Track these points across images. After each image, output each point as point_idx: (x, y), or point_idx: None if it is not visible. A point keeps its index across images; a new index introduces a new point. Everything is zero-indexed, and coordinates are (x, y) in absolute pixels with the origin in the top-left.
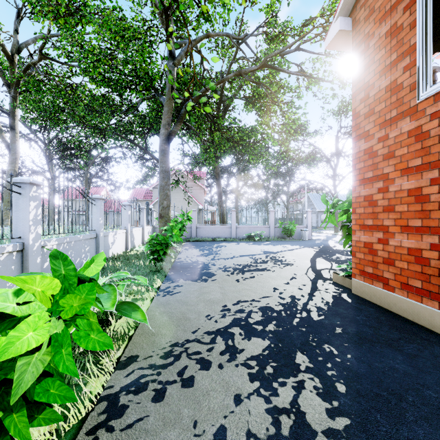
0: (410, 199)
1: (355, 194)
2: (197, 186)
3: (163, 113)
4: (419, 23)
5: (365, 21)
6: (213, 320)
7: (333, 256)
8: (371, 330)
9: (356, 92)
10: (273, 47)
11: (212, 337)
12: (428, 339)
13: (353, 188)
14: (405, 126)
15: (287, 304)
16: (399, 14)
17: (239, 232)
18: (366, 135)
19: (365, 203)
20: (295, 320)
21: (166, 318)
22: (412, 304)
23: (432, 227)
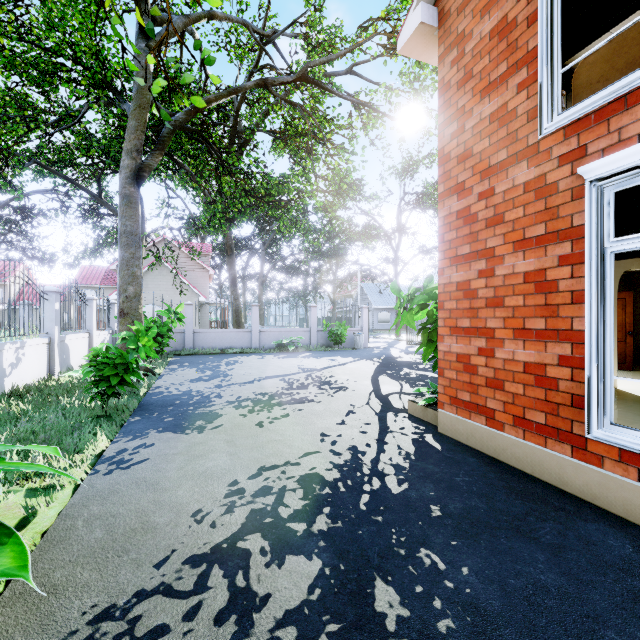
0: (528, 287)
1: (443, 279)
2: (197, 266)
3: (128, 130)
4: (542, 17)
5: (458, 13)
6: (207, 523)
7: (400, 372)
8: (483, 502)
9: (445, 122)
10: (316, 57)
11: (200, 571)
12: (564, 509)
13: (439, 270)
14: (521, 174)
15: (346, 464)
16: (511, 3)
17: (264, 338)
18: (460, 188)
19: (458, 294)
20: (363, 498)
21: (98, 534)
22: (531, 450)
23: (562, 330)
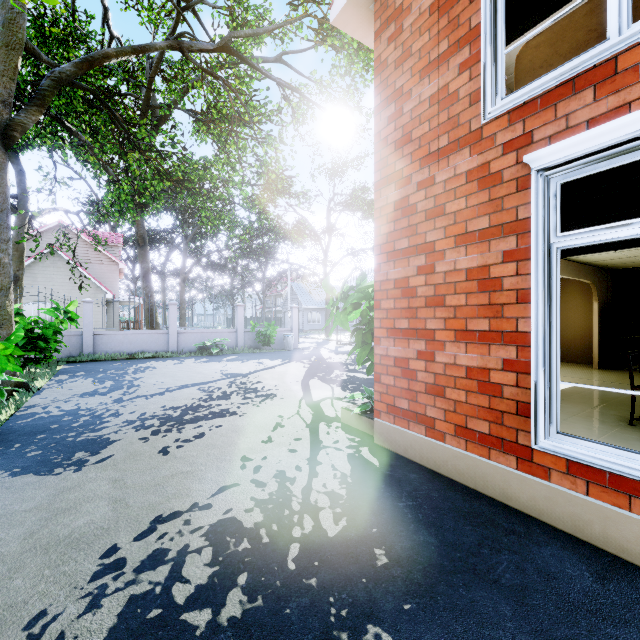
0: (471, 284)
1: (379, 276)
2: (104, 259)
3: None
4: None
5: None
6: (49, 639)
7: (331, 375)
8: (432, 534)
9: (381, 104)
10: None
11: None
12: (514, 531)
13: (376, 266)
14: (463, 162)
15: (271, 499)
16: None
17: (184, 340)
18: (397, 177)
19: (396, 292)
20: (292, 550)
21: None
22: (474, 462)
23: (507, 332)
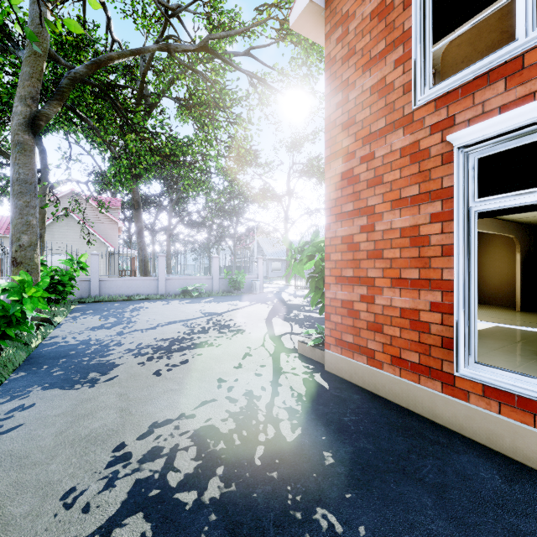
0: (404, 241)
1: (329, 233)
2: (106, 219)
3: (21, 76)
4: (416, 1)
5: None
6: (79, 507)
7: (290, 314)
8: (370, 442)
9: (331, 93)
10: None
11: None
12: (438, 442)
13: (326, 225)
14: (398, 141)
15: (242, 412)
16: None
17: (170, 285)
18: (344, 152)
19: (343, 247)
20: (258, 450)
21: None
22: (407, 386)
23: (433, 279)
